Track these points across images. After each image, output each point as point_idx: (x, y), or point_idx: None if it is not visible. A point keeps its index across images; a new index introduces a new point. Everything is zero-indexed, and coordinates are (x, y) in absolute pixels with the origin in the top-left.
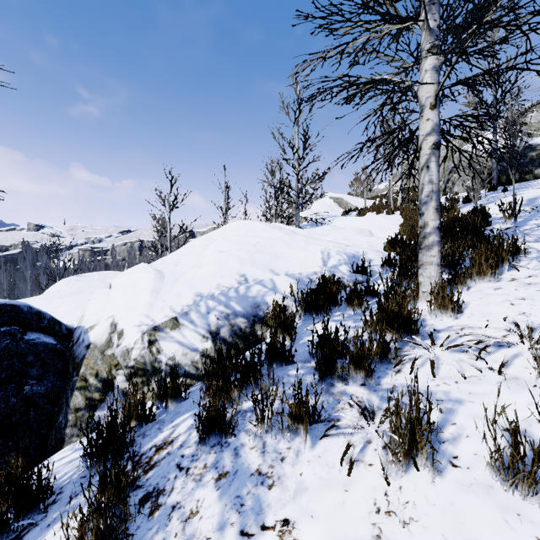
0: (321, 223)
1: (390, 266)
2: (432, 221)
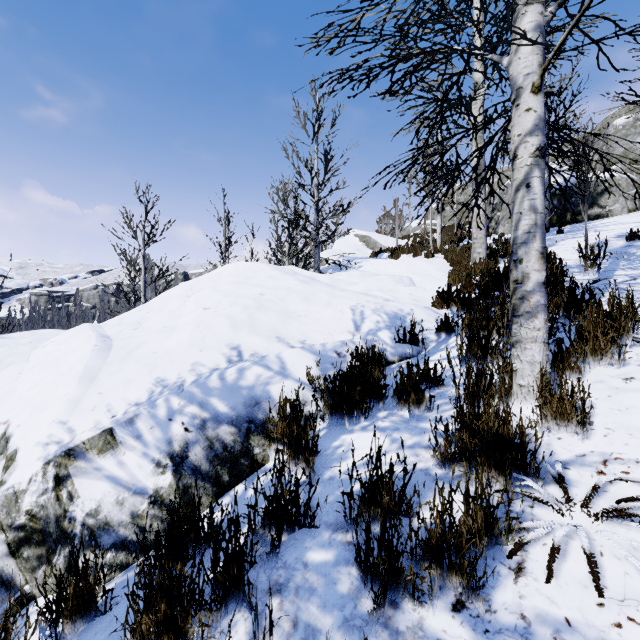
0: (345, 266)
1: (448, 331)
2: (535, 272)
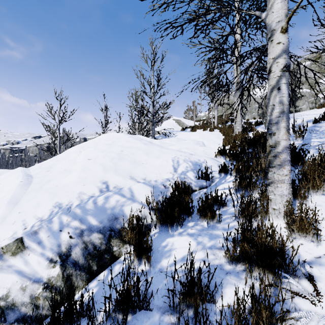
0: (168, 135)
1: (225, 172)
2: (283, 141)
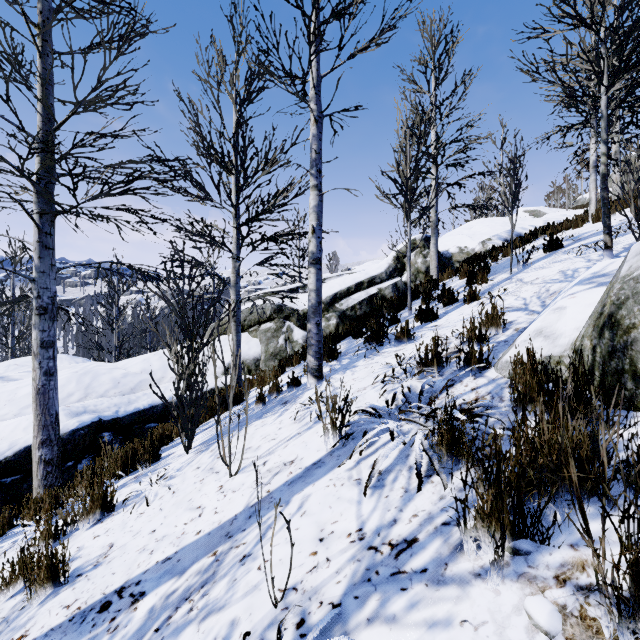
0: None
1: None
2: (593, 192)
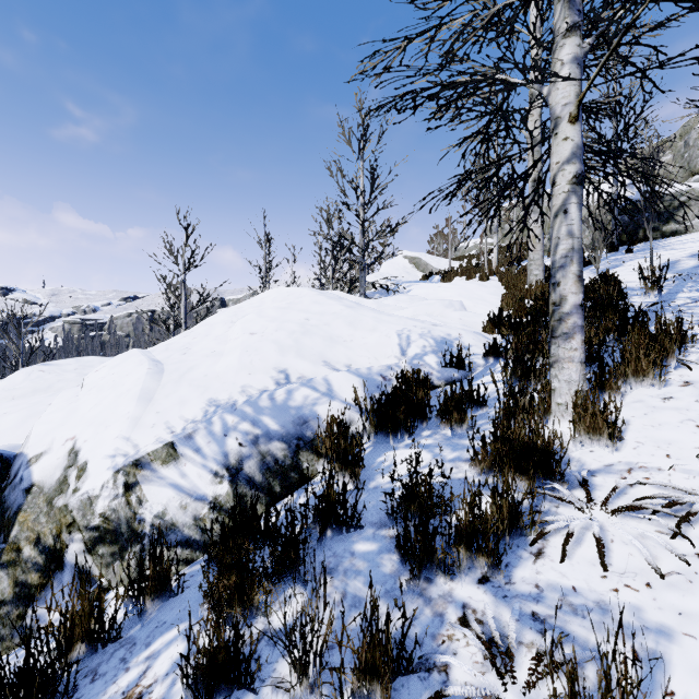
0: (393, 290)
1: (496, 356)
2: (572, 295)
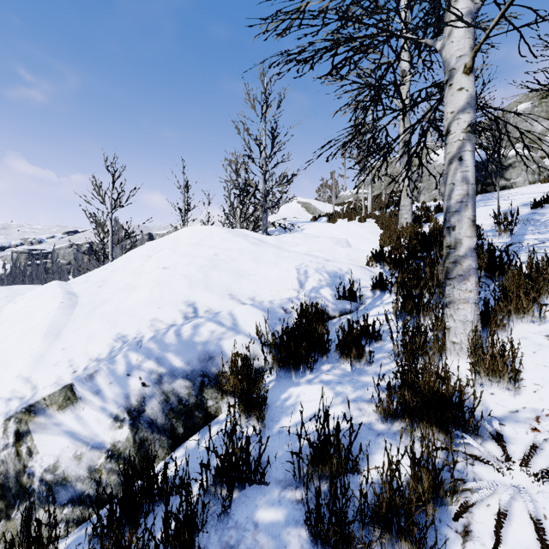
0: (290, 229)
1: (382, 289)
2: (467, 239)
